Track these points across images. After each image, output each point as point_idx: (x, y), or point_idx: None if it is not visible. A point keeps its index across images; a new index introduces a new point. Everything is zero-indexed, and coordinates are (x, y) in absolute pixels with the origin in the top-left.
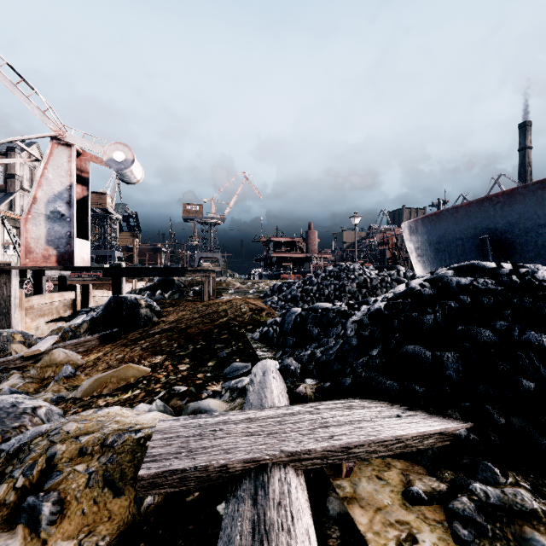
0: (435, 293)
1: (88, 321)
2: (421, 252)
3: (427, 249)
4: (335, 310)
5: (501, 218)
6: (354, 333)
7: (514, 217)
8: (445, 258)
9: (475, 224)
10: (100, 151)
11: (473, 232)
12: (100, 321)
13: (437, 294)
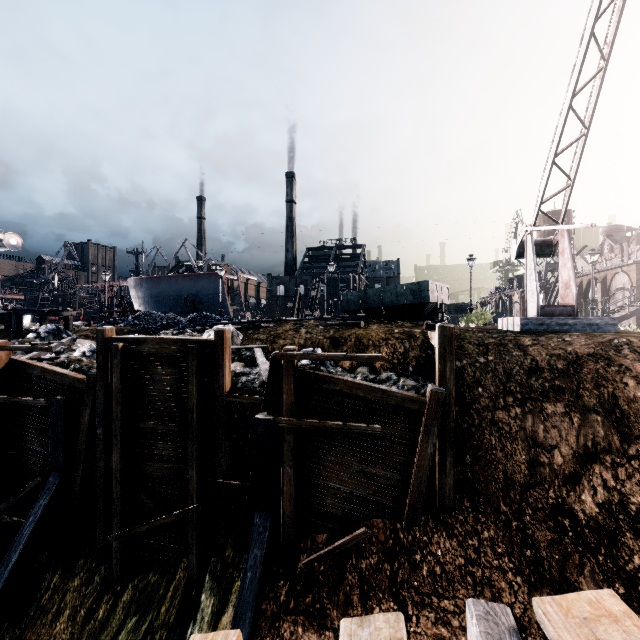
0: (197, 317)
1: (52, 335)
2: (145, 302)
3: (150, 300)
4: (177, 321)
5: (194, 287)
6: (186, 323)
7: (200, 288)
8: (162, 307)
9: (181, 288)
10: (1, 237)
11: (180, 293)
12: (57, 335)
13: (197, 317)
